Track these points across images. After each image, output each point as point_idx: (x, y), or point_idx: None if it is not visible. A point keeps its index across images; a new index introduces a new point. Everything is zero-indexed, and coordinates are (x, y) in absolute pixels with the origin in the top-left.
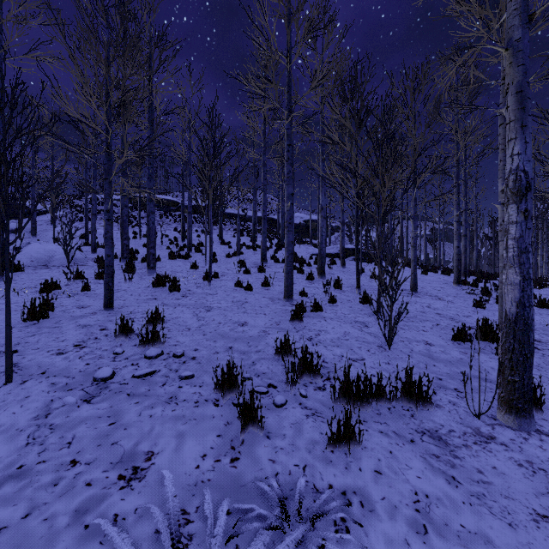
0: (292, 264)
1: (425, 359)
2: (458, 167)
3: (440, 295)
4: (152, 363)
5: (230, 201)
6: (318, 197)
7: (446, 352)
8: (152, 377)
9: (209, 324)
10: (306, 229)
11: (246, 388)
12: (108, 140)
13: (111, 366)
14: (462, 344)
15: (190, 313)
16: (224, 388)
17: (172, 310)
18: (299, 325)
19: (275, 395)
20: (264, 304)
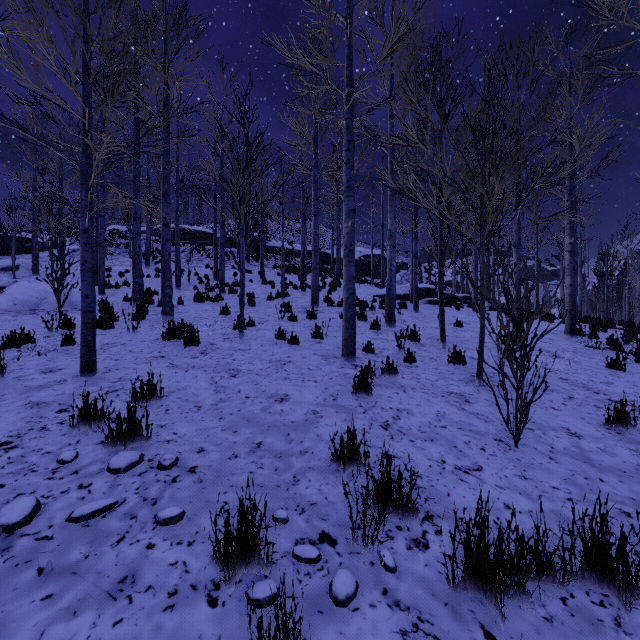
0: (354, 308)
1: (580, 467)
2: (571, 180)
3: (553, 350)
4: (116, 482)
5: (275, 232)
6: (382, 226)
7: (609, 451)
8: (104, 520)
9: (231, 399)
10: (366, 266)
11: (278, 545)
12: (85, 126)
13: (39, 491)
14: (624, 433)
15: (207, 380)
16: (230, 562)
17: (182, 374)
18: (367, 400)
19: (334, 567)
20: (315, 365)
